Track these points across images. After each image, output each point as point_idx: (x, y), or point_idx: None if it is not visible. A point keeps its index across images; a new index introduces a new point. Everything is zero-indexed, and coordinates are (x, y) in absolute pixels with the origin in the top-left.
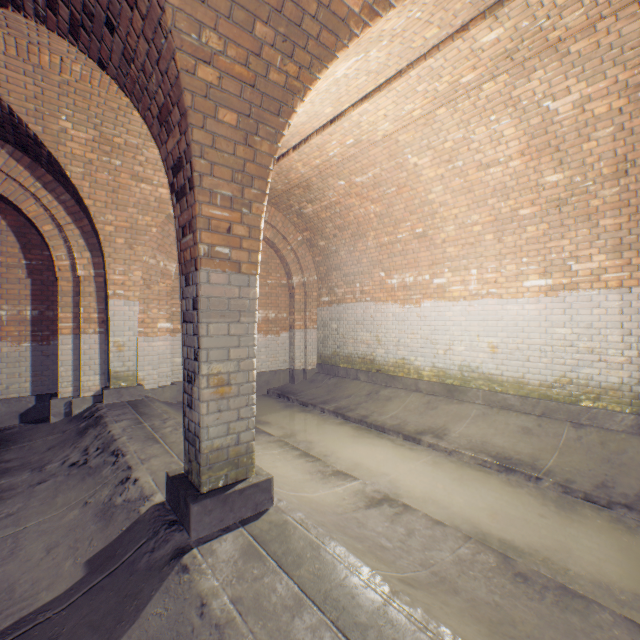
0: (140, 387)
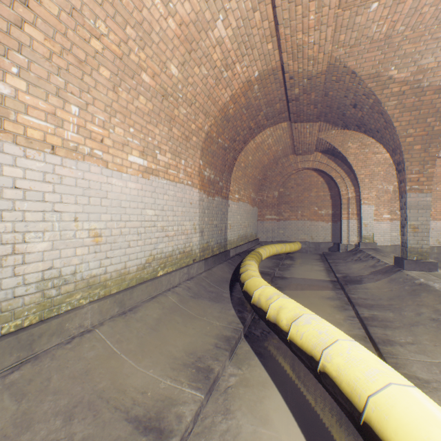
0: (374, 243)
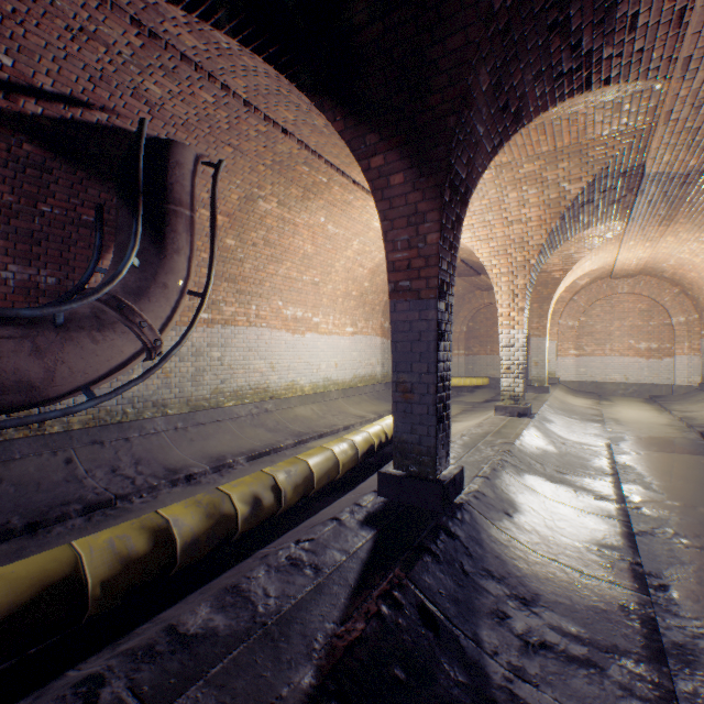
0: (556, 378)
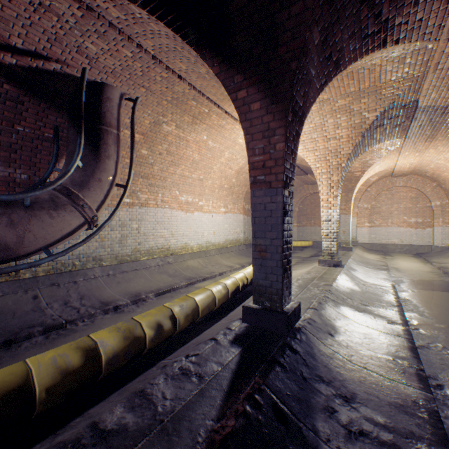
0: (356, 241)
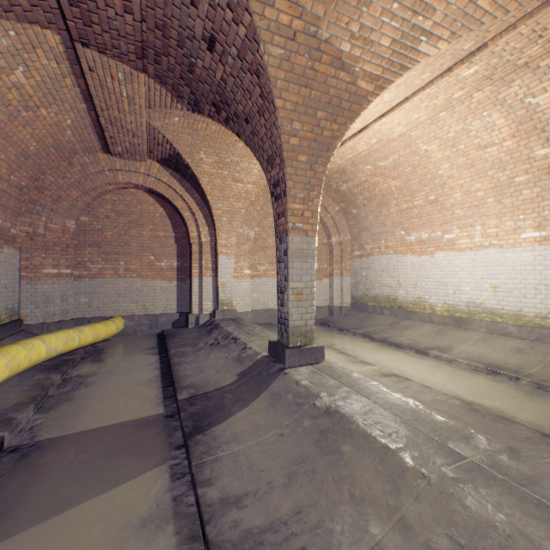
0: (235, 310)
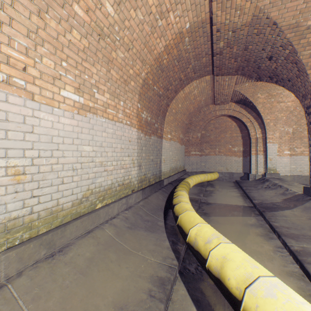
0: (277, 173)
